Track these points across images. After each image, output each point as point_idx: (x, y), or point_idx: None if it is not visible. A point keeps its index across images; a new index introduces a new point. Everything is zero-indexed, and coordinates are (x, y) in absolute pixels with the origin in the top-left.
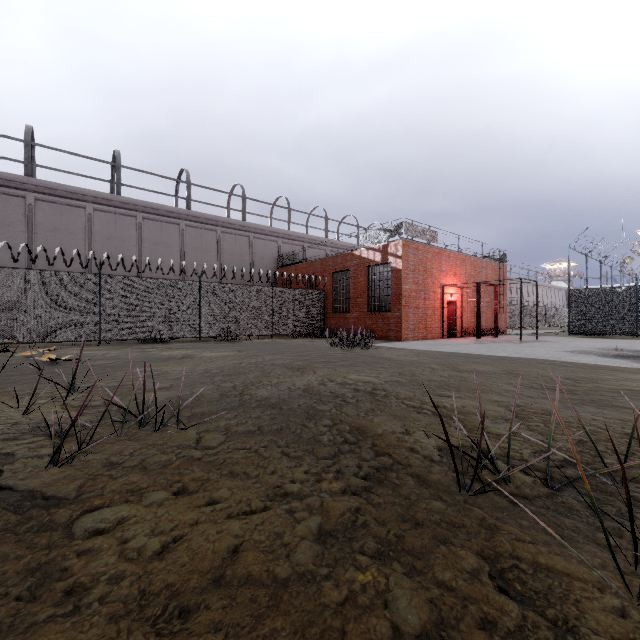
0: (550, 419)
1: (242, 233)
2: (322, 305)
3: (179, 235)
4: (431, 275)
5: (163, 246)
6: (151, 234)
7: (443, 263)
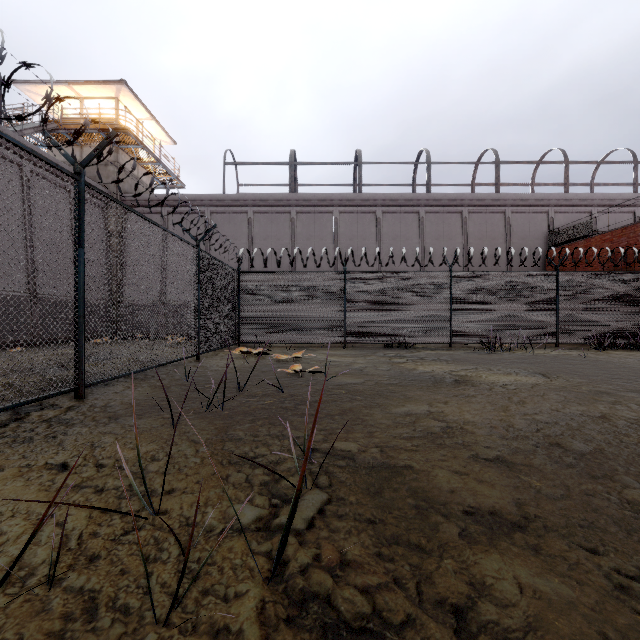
0: None
1: (494, 209)
2: None
3: (418, 225)
4: None
5: (401, 239)
6: (389, 228)
7: None
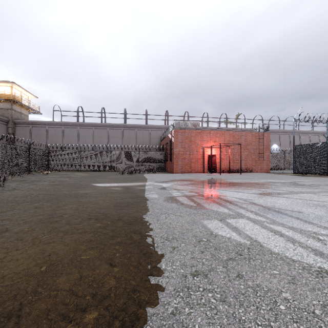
0: (41, 184)
1: (146, 129)
2: (164, 158)
3: (121, 133)
4: (195, 143)
5: (115, 138)
6: (112, 134)
7: (204, 137)
